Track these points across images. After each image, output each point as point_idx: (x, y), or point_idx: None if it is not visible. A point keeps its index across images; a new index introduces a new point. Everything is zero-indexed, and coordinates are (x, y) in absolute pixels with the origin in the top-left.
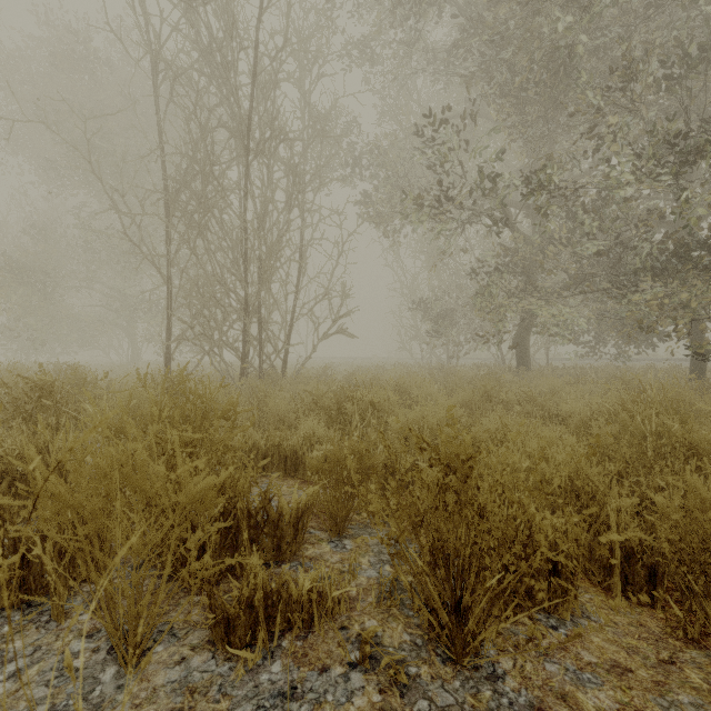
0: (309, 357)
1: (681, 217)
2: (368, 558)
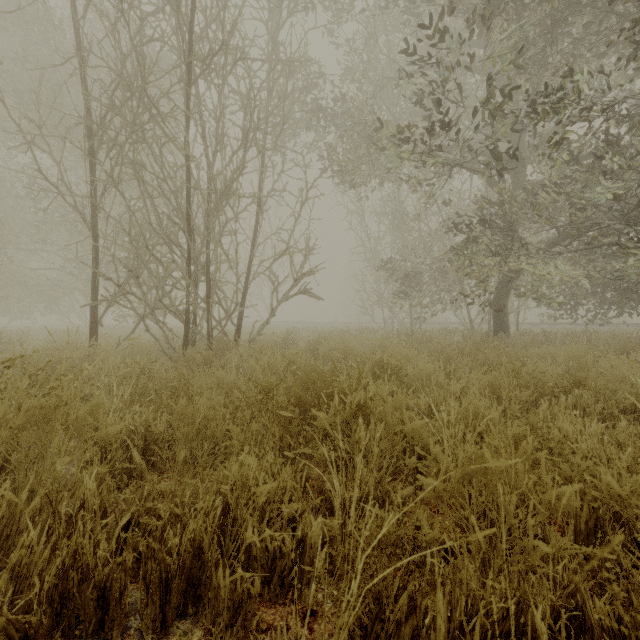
0: (266, 322)
1: None
2: None
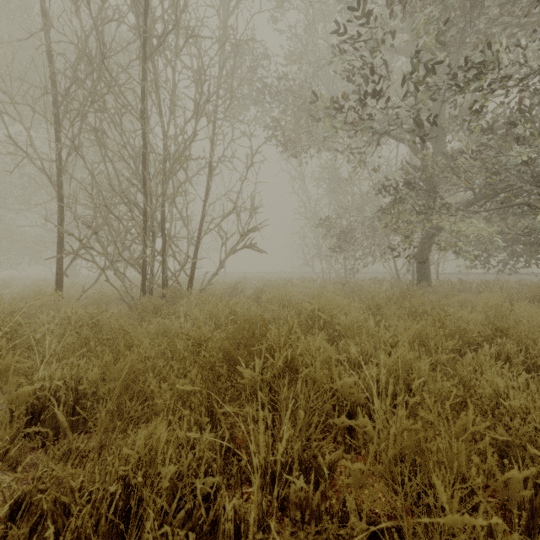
0: (215, 273)
1: None
2: None
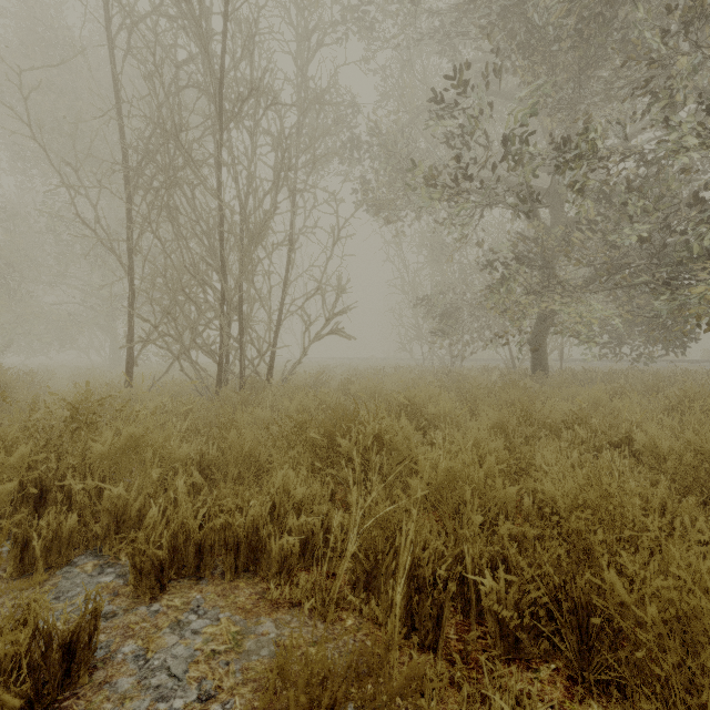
0: (298, 361)
1: None
2: None
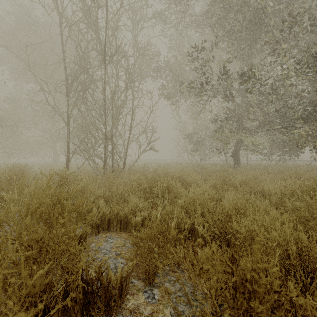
0: (136, 161)
1: (313, 94)
2: (169, 309)
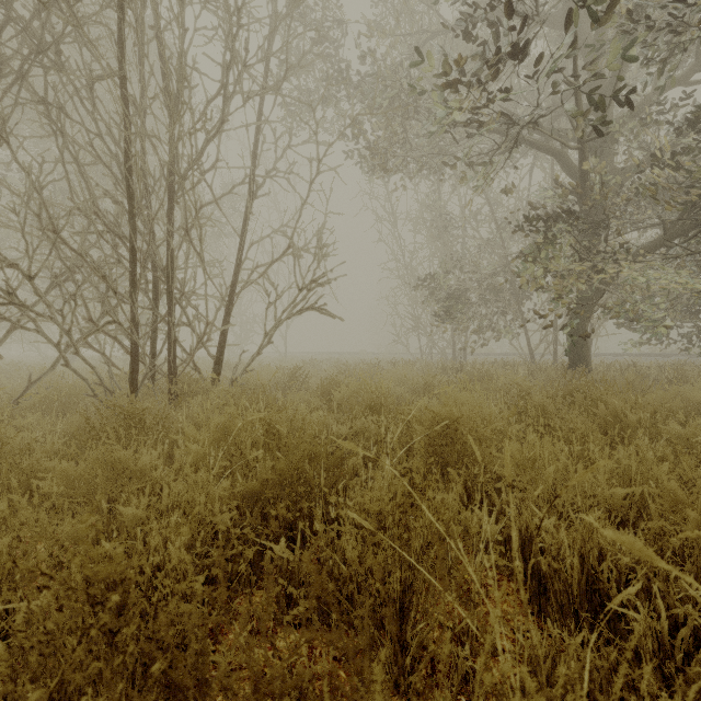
0: (257, 351)
1: None
2: None
